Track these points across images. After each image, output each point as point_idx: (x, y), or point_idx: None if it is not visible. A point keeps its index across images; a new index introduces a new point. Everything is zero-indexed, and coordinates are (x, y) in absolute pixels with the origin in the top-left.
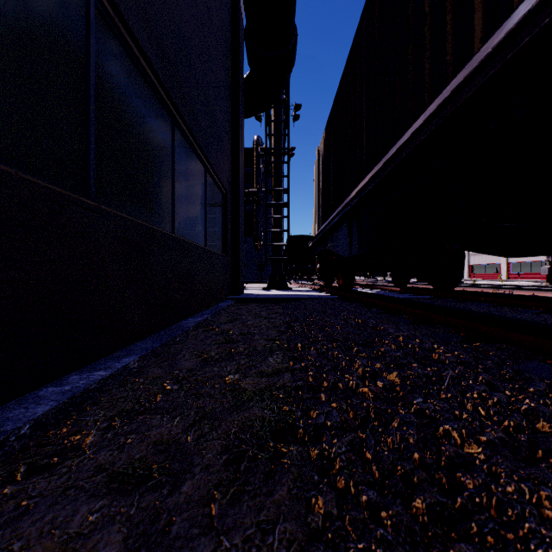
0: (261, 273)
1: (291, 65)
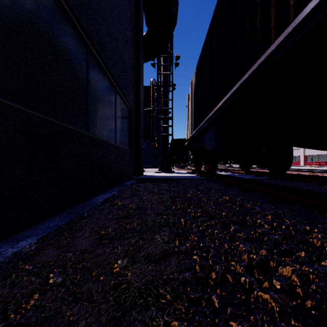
0: (155, 162)
1: (174, 25)
